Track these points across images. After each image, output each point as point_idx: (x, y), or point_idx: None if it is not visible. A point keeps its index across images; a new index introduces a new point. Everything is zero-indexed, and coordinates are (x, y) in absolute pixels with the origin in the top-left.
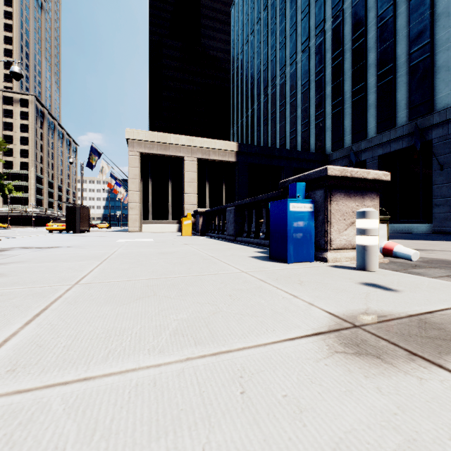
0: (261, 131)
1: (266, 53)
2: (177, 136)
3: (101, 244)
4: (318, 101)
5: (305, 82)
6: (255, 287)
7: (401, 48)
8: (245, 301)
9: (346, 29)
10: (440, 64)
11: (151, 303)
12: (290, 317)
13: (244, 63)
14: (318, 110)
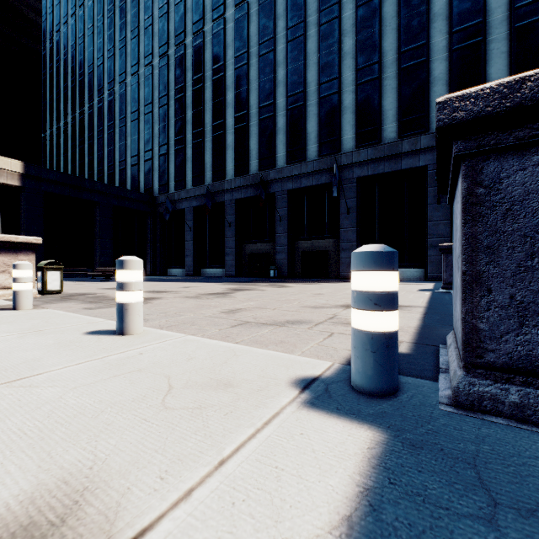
0: (85, 149)
1: (92, 54)
2: None
3: None
4: (147, 137)
5: (135, 110)
6: None
7: (208, 118)
8: None
9: (171, 76)
10: (229, 143)
11: None
12: None
13: (62, 49)
14: (147, 146)
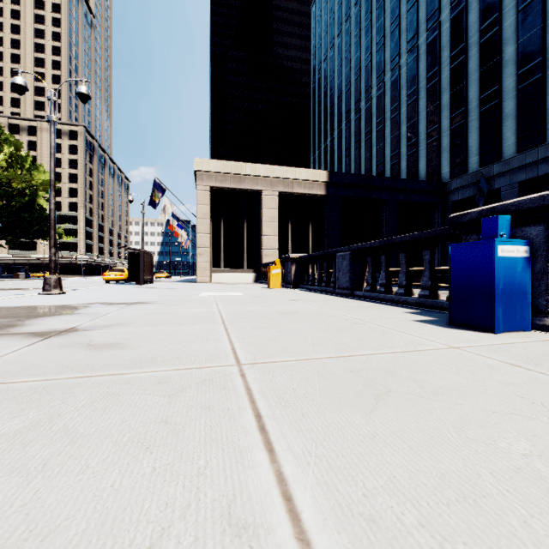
0: (351, 156)
1: (358, 58)
2: (254, 165)
3: (188, 300)
4: (430, 114)
5: (412, 90)
6: (529, 378)
7: None
8: None
9: (471, 17)
10: None
11: (412, 409)
12: None
13: (329, 73)
14: (430, 126)
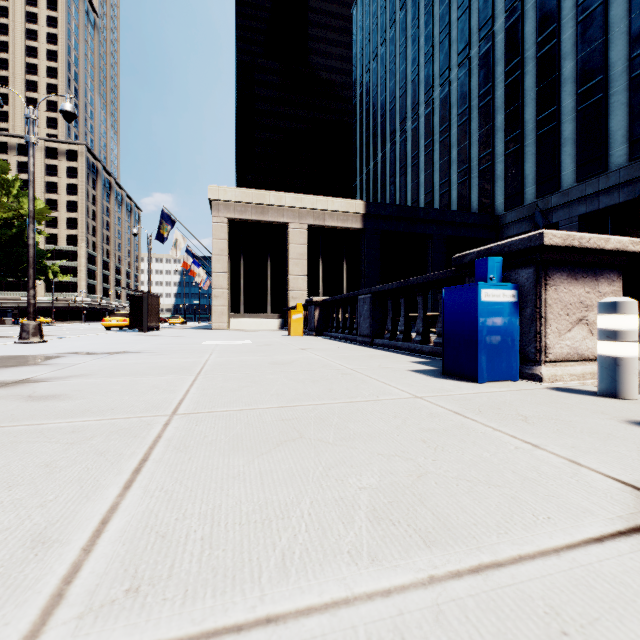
0: (396, 184)
1: (404, 71)
2: (279, 194)
3: (184, 349)
4: (483, 136)
5: (463, 109)
6: (454, 425)
7: (616, 52)
8: (457, 454)
9: (527, 28)
10: None
11: (303, 452)
12: (558, 489)
13: (372, 87)
14: (483, 150)
